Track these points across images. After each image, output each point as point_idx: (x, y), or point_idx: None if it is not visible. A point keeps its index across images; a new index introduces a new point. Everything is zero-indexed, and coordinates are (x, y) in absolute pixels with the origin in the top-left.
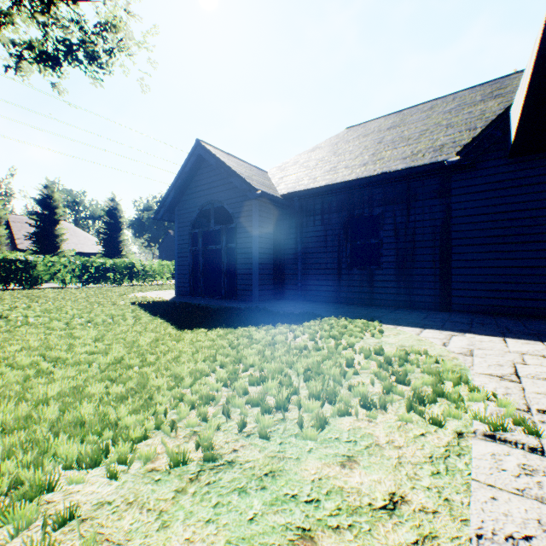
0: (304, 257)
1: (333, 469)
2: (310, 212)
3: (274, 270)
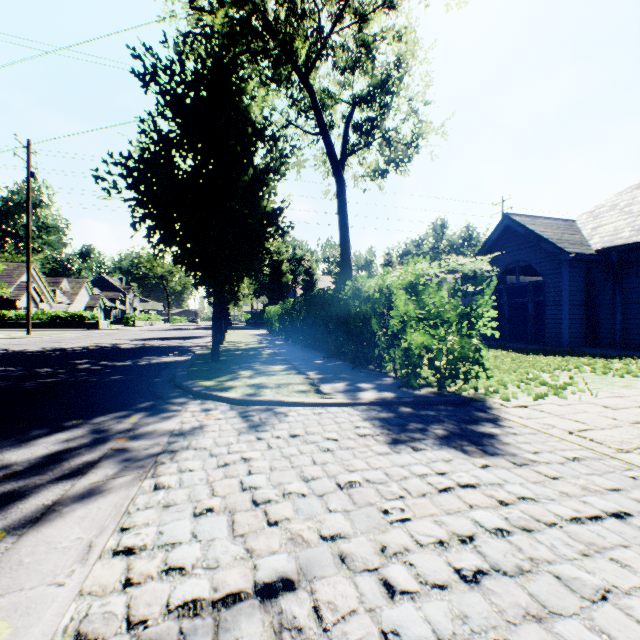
0: (623, 307)
1: (624, 380)
2: (632, 264)
3: (585, 319)
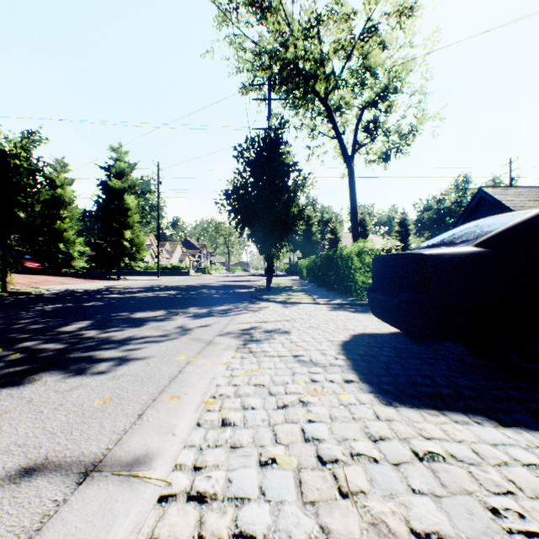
0: None
1: None
2: None
3: None
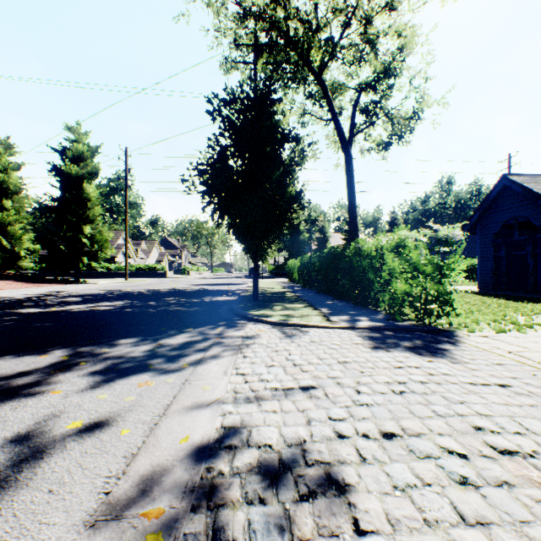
0: None
1: None
2: None
3: None
